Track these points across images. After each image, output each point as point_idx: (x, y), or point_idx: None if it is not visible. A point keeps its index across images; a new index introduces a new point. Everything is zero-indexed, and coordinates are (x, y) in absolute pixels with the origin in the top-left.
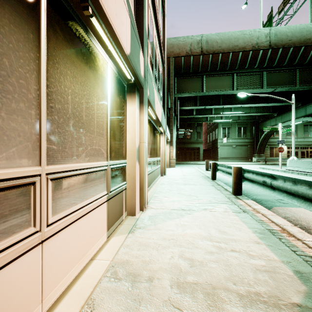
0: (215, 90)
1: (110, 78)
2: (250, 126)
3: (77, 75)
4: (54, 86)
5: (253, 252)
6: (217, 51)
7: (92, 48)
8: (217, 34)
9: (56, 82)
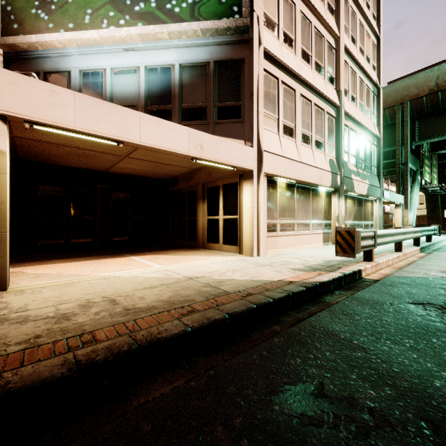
0: None
1: (324, 194)
2: None
3: (315, 201)
4: (312, 206)
5: None
6: None
7: (318, 190)
8: None
9: (312, 205)
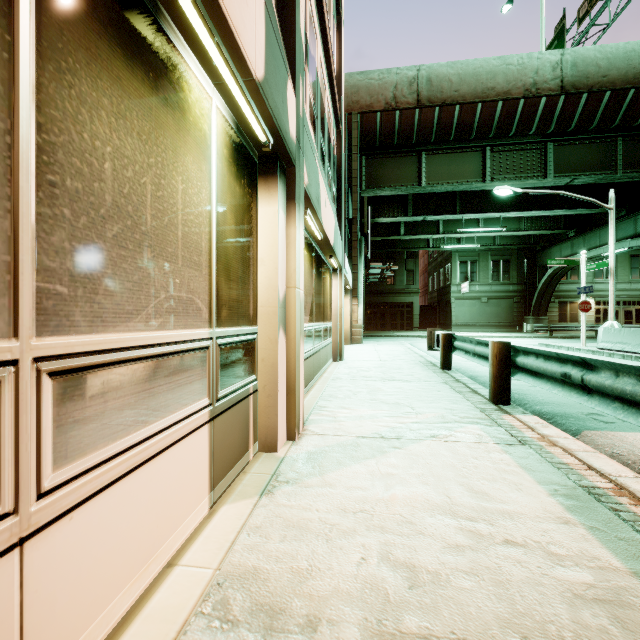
0: (447, 182)
1: (219, 135)
2: (519, 258)
3: (129, 114)
4: (62, 129)
5: (558, 546)
6: (450, 100)
7: (172, 57)
8: (450, 64)
9: (68, 121)
